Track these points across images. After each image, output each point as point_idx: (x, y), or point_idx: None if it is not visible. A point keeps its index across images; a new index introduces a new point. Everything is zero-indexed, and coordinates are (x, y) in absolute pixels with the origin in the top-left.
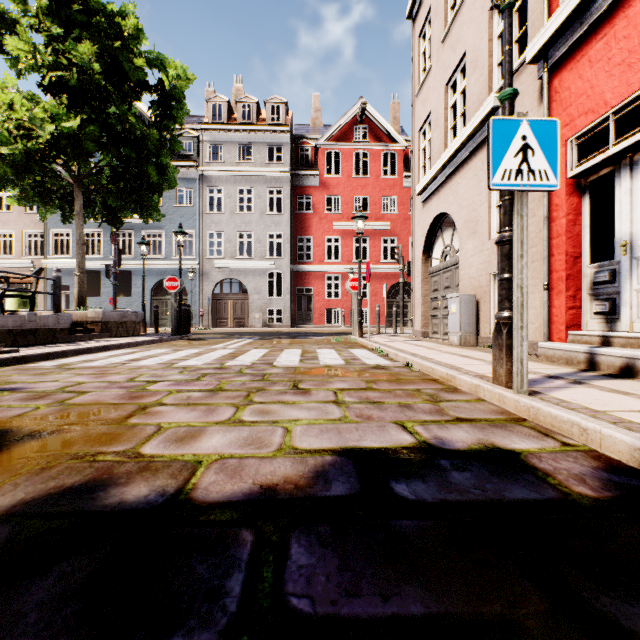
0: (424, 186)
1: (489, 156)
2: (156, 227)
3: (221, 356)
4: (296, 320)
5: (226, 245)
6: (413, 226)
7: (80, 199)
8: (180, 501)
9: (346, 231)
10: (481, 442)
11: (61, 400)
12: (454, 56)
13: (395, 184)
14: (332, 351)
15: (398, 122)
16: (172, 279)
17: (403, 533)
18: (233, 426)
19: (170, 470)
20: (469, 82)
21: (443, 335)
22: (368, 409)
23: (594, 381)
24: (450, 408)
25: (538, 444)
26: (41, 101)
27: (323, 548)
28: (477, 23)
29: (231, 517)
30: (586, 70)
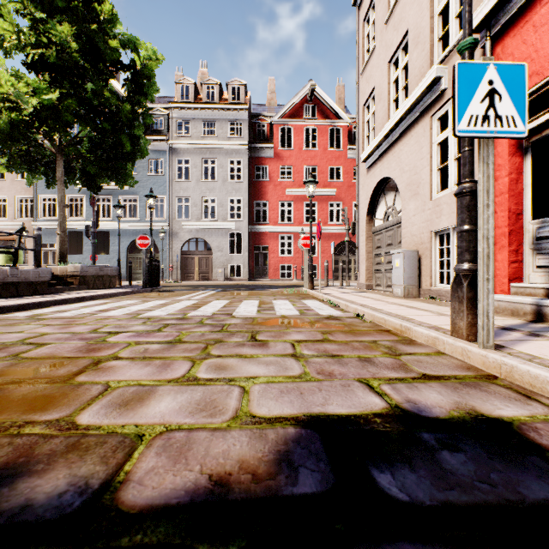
0: (369, 154)
1: (455, 101)
2: (131, 193)
3: (185, 307)
4: (254, 274)
5: (193, 209)
6: (358, 190)
7: (61, 166)
8: (102, 504)
9: (297, 197)
10: (460, 407)
11: (16, 353)
12: (397, 35)
13: (340, 156)
14: (287, 302)
15: (342, 102)
16: (143, 237)
17: None
18: (186, 385)
19: (103, 449)
20: (411, 57)
21: (386, 287)
22: (328, 364)
23: None
24: (412, 363)
25: (525, 410)
26: (24, 77)
27: None
28: (419, 3)
29: (165, 537)
30: (530, 35)
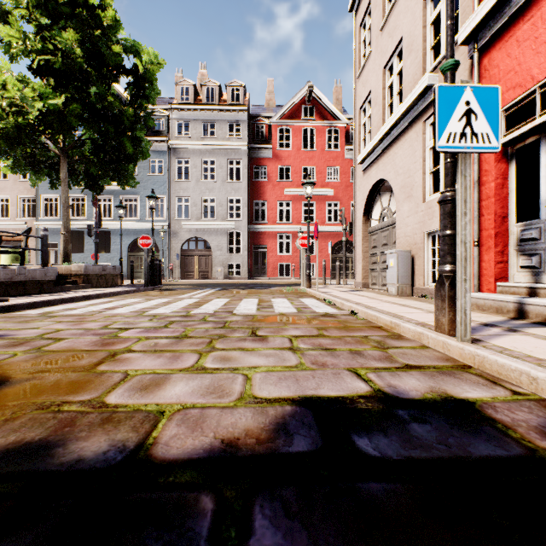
0: (365, 156)
1: (435, 120)
2: (132, 193)
3: (187, 305)
4: (253, 273)
5: (192, 208)
6: (355, 191)
7: (65, 168)
8: (139, 459)
9: (296, 196)
10: (434, 390)
11: (38, 347)
12: (391, 42)
13: (338, 156)
14: (285, 300)
15: (340, 103)
16: (145, 237)
17: (373, 499)
18: (196, 373)
19: (132, 422)
20: (405, 64)
21: (381, 286)
22: (322, 356)
23: (527, 329)
24: (398, 355)
25: (489, 393)
26: (30, 82)
27: (289, 520)
28: (412, 12)
29: (191, 479)
30: (514, 49)
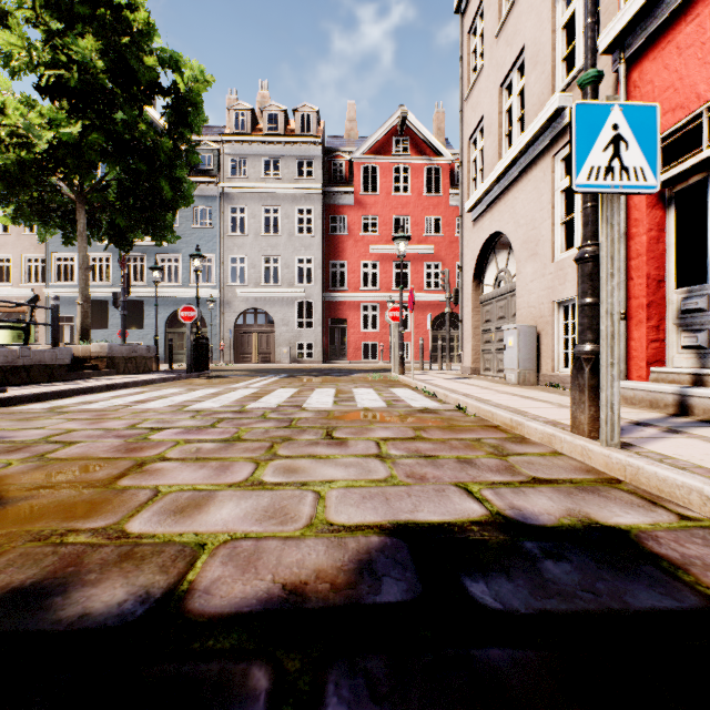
0: (475, 202)
1: (572, 150)
2: (171, 251)
3: (242, 397)
4: (329, 355)
5: (250, 271)
6: (462, 248)
7: (83, 217)
8: (167, 613)
9: (385, 255)
10: (572, 514)
11: (41, 453)
12: (510, 52)
13: (440, 202)
14: (371, 391)
15: (443, 133)
16: (188, 308)
17: (494, 674)
18: (250, 490)
19: (161, 559)
20: (528, 81)
21: (497, 372)
22: (420, 466)
23: (693, 429)
24: (522, 464)
25: (648, 517)
26: (37, 104)
27: (376, 705)
28: (538, 12)
29: (238, 643)
30: (673, 59)
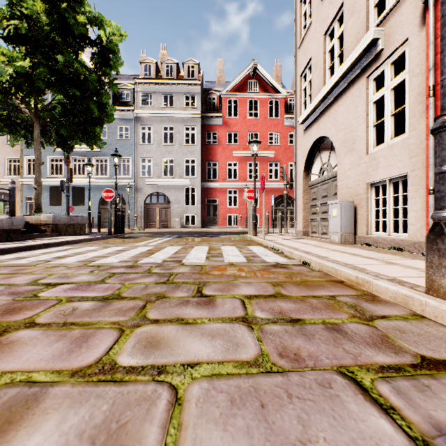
0: (306, 116)
1: None
2: (103, 154)
3: (139, 253)
4: (206, 223)
5: (154, 168)
6: (295, 150)
7: (37, 129)
8: None
9: (242, 158)
10: None
11: None
12: (332, 8)
13: (278, 123)
14: (234, 248)
15: (279, 79)
16: (108, 191)
17: None
18: (93, 384)
19: None
20: (347, 26)
21: (321, 234)
22: (290, 336)
23: None
24: (394, 333)
25: None
26: (0, 47)
27: None
28: None
29: None
30: None
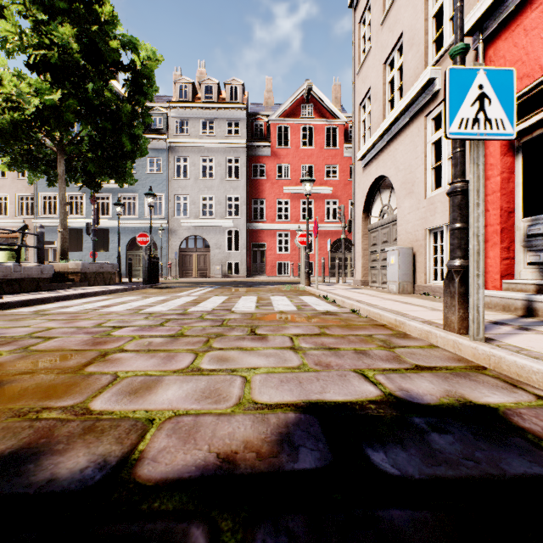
0: (364, 153)
1: (446, 105)
2: (131, 191)
3: (185, 303)
4: (251, 271)
5: (191, 206)
6: (354, 188)
7: (63, 165)
8: (121, 478)
9: (294, 195)
10: (450, 395)
11: (25, 346)
12: (392, 37)
13: (336, 154)
14: (284, 298)
15: (339, 101)
16: (143, 235)
17: (398, 533)
18: (191, 375)
19: (117, 432)
20: (406, 59)
21: (381, 284)
22: (325, 356)
23: (539, 327)
24: (406, 355)
25: (511, 397)
26: (26, 77)
27: None
28: (413, 5)
29: (180, 504)
30: (521, 38)
